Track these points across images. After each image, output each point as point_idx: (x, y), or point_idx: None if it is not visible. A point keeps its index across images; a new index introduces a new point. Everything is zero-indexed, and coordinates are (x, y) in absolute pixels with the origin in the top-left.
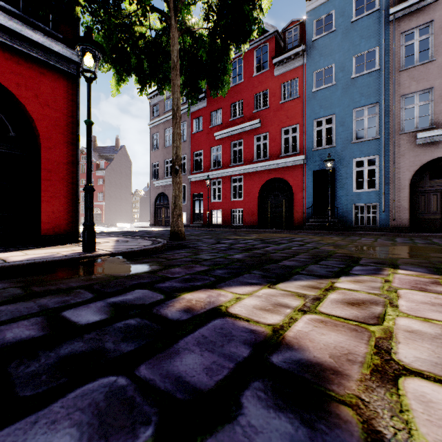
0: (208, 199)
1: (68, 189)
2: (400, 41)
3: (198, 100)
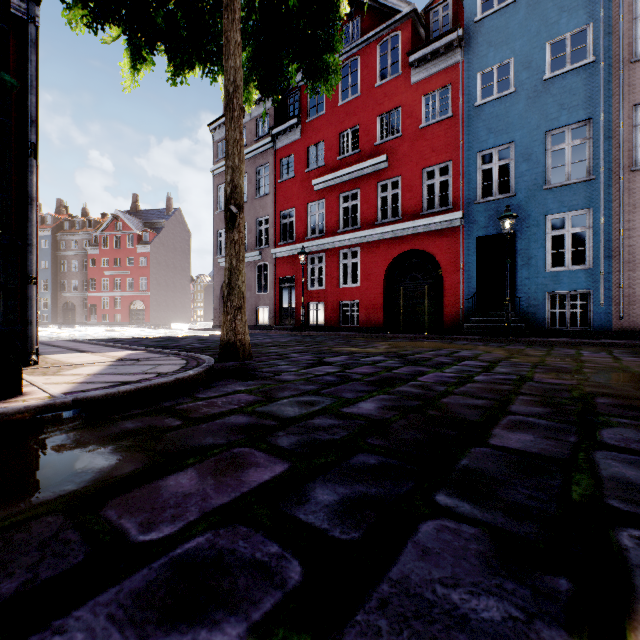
0: (302, 285)
1: None
2: (632, 10)
3: (287, 129)
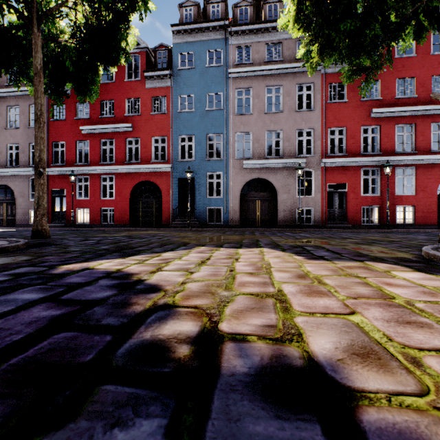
0: (72, 196)
1: None
2: (235, 94)
3: None
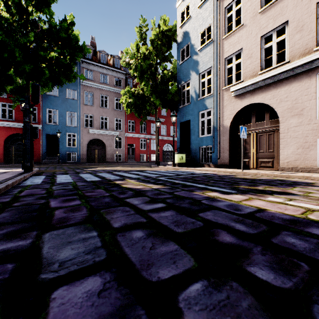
0: None
1: None
2: (84, 93)
3: None
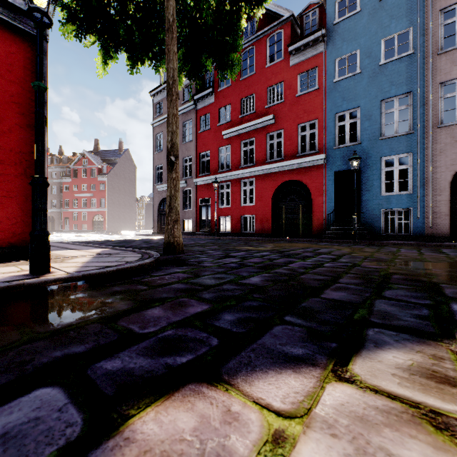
0: (215, 204)
1: (30, 187)
2: (439, 19)
3: (205, 96)
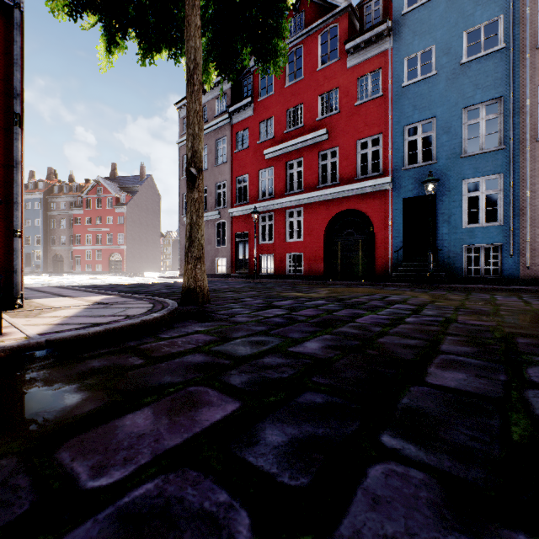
0: (255, 239)
1: None
2: (538, 4)
3: (242, 107)
